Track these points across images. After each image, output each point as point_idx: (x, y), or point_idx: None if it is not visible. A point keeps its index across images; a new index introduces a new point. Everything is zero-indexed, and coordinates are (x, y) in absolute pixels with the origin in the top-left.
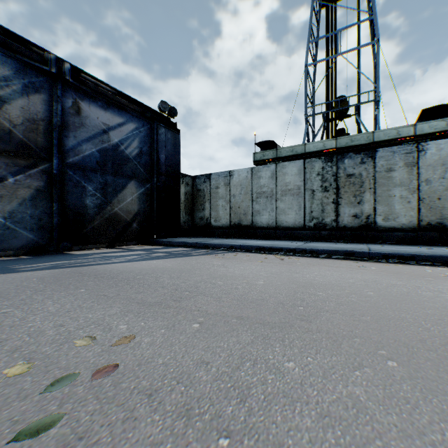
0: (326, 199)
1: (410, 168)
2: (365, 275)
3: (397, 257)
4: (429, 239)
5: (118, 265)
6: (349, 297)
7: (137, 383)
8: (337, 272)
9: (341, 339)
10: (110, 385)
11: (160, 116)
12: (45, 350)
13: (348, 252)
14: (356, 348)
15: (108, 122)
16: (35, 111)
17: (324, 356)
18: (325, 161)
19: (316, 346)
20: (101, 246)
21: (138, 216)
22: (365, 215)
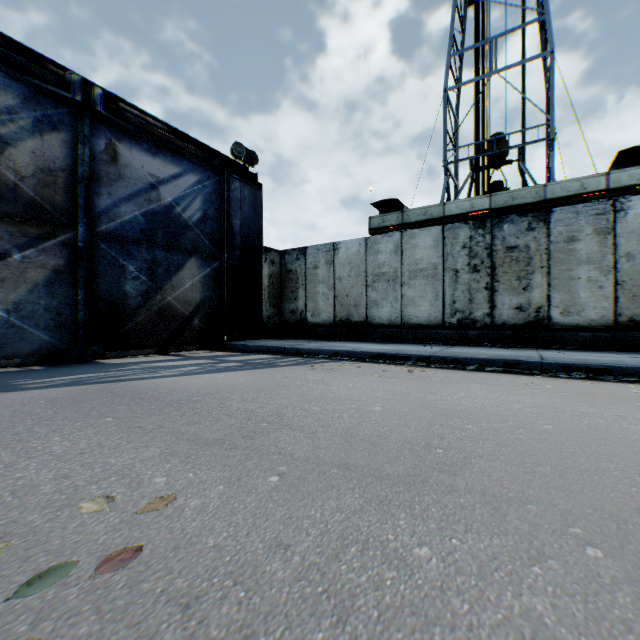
0: (476, 283)
1: (602, 236)
2: (536, 397)
3: (585, 369)
4: (631, 343)
5: (168, 380)
6: (515, 433)
7: (168, 582)
8: (494, 393)
9: (506, 505)
10: (124, 585)
11: (233, 164)
12: (32, 519)
13: (510, 362)
14: (532, 522)
15: (158, 172)
16: (52, 157)
17: (479, 537)
18: (474, 227)
19: (464, 517)
20: (147, 351)
21: (201, 309)
22: (534, 306)
